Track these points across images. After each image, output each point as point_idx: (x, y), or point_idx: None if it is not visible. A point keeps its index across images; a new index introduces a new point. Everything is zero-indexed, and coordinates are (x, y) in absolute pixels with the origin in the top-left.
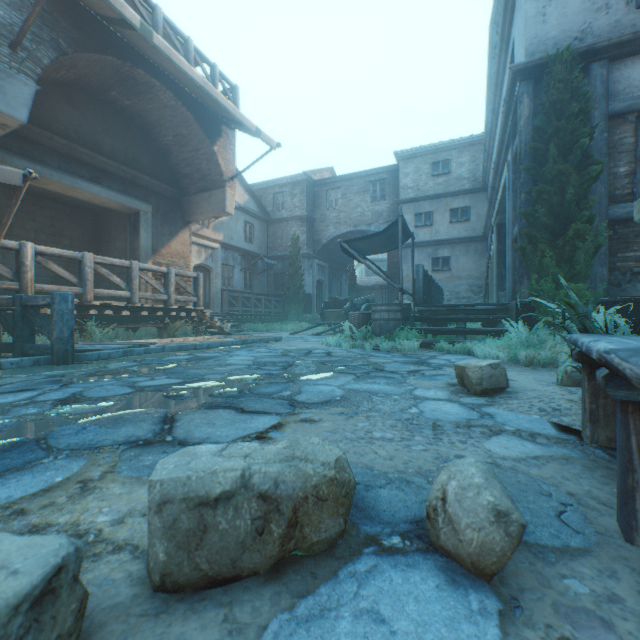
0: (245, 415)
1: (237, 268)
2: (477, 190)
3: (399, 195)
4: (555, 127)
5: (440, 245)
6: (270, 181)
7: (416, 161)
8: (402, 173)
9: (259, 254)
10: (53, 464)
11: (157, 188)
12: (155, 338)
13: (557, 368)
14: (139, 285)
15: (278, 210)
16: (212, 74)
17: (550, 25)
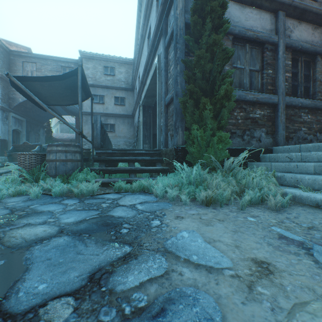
0: None
1: None
2: (129, 89)
3: None
4: (211, 7)
5: (109, 116)
6: None
7: (94, 62)
8: (85, 66)
9: None
10: None
11: None
12: None
13: (230, 205)
14: None
15: None
16: None
17: None
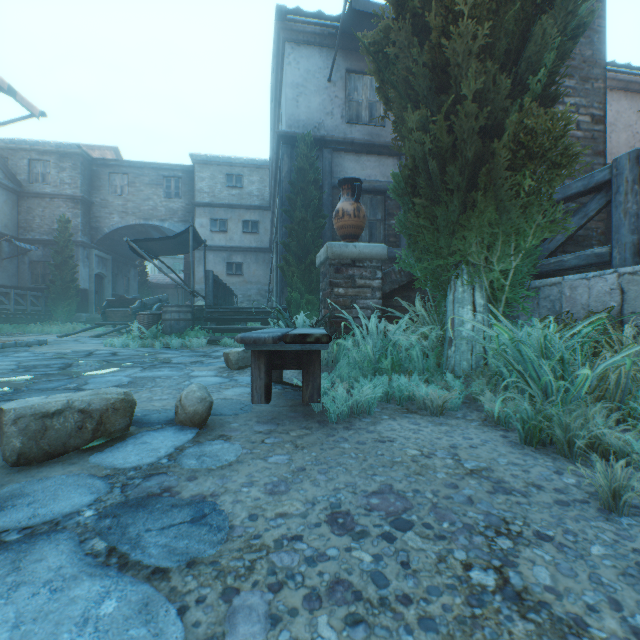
0: None
1: None
2: (265, 208)
3: (195, 197)
4: (301, 187)
5: (235, 251)
6: (23, 142)
7: (212, 168)
8: (199, 176)
9: (4, 233)
10: None
11: None
12: None
13: None
14: None
15: (37, 181)
16: None
17: (301, 111)
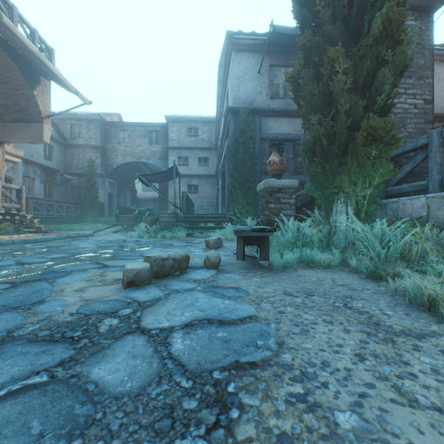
0: (131, 260)
1: (38, 180)
2: (212, 149)
3: (168, 143)
4: (242, 141)
5: (193, 177)
6: (68, 114)
7: (179, 124)
8: (170, 130)
9: (58, 170)
10: (79, 273)
11: None
12: None
13: None
14: None
15: (75, 138)
16: (33, 36)
17: (241, 93)
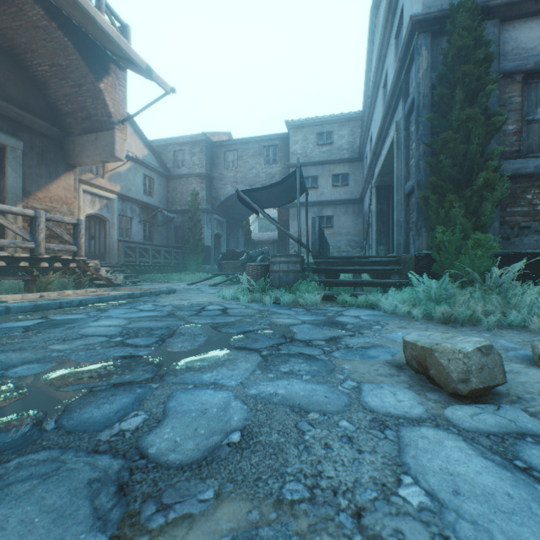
0: None
1: (136, 220)
2: (355, 159)
3: (290, 160)
4: (462, 72)
5: (324, 205)
6: (170, 139)
7: (304, 131)
8: (292, 140)
9: (159, 207)
10: None
11: (31, 123)
12: (19, 293)
13: (477, 326)
14: (5, 231)
15: (178, 167)
16: (97, 4)
17: None
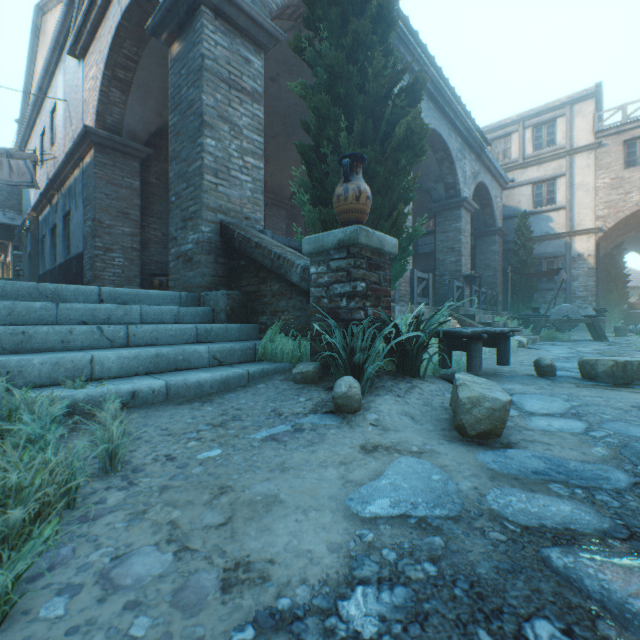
0: None
1: None
2: None
3: None
4: None
5: None
6: None
7: None
8: None
9: None
10: None
11: None
12: None
13: None
14: None
15: None
16: None
17: None
